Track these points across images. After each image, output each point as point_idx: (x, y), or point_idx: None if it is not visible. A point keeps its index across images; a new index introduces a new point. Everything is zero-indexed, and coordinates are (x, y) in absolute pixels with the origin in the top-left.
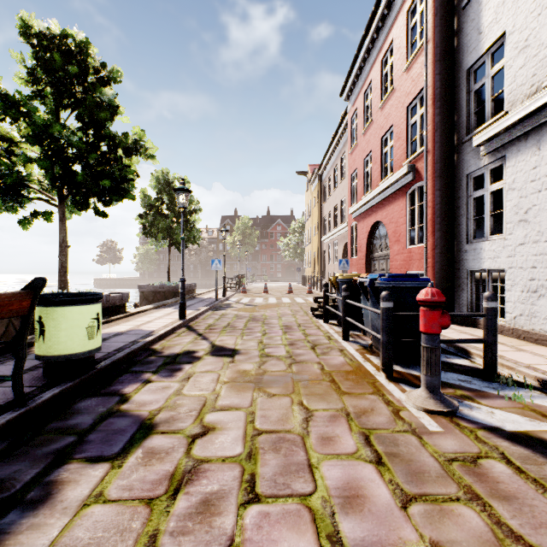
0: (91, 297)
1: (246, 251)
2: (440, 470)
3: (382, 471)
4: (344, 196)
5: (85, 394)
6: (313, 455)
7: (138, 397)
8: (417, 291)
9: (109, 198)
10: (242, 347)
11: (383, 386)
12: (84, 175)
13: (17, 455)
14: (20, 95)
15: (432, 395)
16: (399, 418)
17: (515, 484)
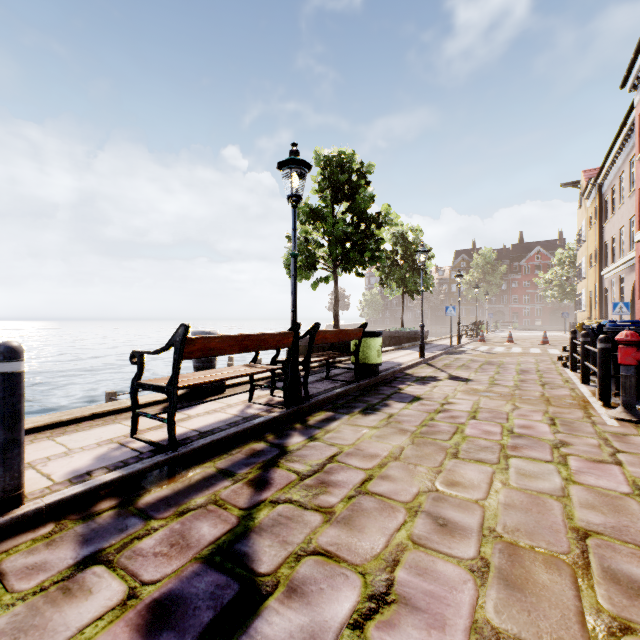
0: (378, 333)
1: (486, 294)
2: (592, 432)
3: (551, 426)
4: (633, 214)
5: (379, 385)
6: (511, 417)
7: (407, 389)
8: None
9: (368, 264)
10: (474, 378)
11: (592, 408)
12: (354, 251)
13: (367, 396)
14: (320, 207)
15: (626, 410)
16: (587, 418)
17: None
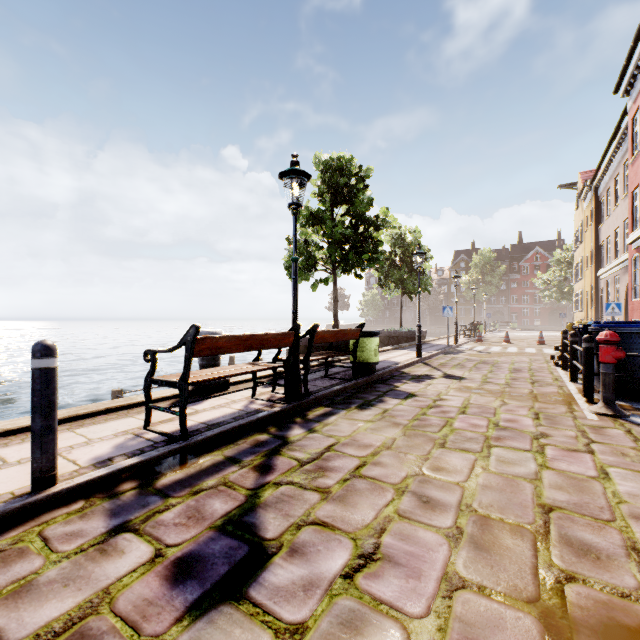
0: (375, 333)
1: (484, 294)
2: (572, 425)
3: (535, 420)
4: (626, 216)
5: (376, 383)
6: (498, 412)
7: (403, 387)
8: (634, 337)
9: (366, 266)
10: (468, 376)
11: (576, 403)
12: (352, 254)
13: (364, 393)
14: (320, 210)
15: (606, 405)
16: (570, 413)
17: (617, 434)
